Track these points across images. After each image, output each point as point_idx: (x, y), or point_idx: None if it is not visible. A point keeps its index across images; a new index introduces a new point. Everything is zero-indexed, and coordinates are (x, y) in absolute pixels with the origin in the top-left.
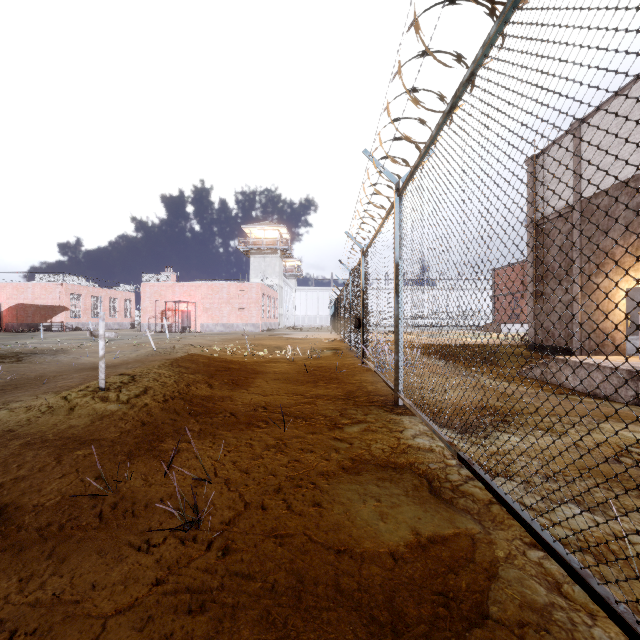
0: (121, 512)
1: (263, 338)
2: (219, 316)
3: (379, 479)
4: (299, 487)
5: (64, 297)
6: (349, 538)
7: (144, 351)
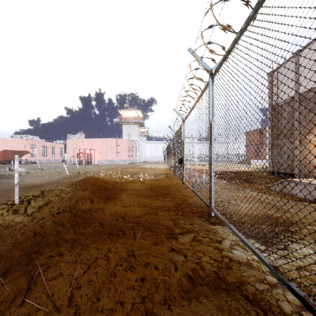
0: None
1: (128, 168)
2: (106, 156)
3: (218, 310)
4: None
5: (27, 146)
6: None
7: (62, 175)
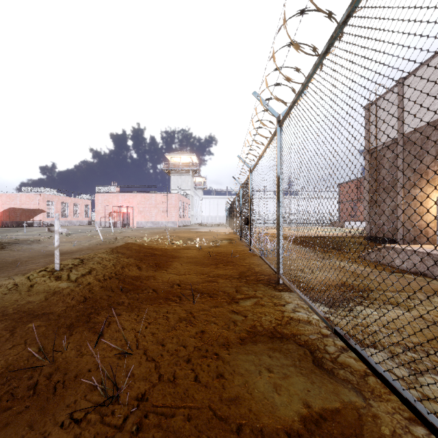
0: (53, 383)
1: (179, 232)
2: (149, 216)
3: (270, 350)
4: (205, 358)
5: (42, 203)
6: (249, 413)
7: (95, 241)
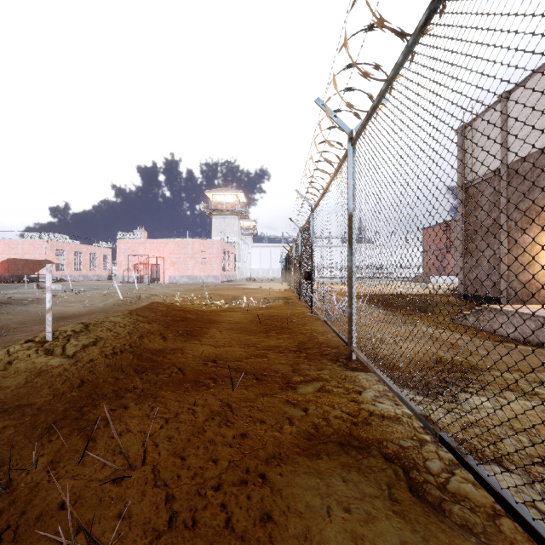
0: None
1: (222, 288)
2: (184, 269)
3: (343, 467)
4: (244, 482)
5: (49, 252)
6: None
7: (112, 300)
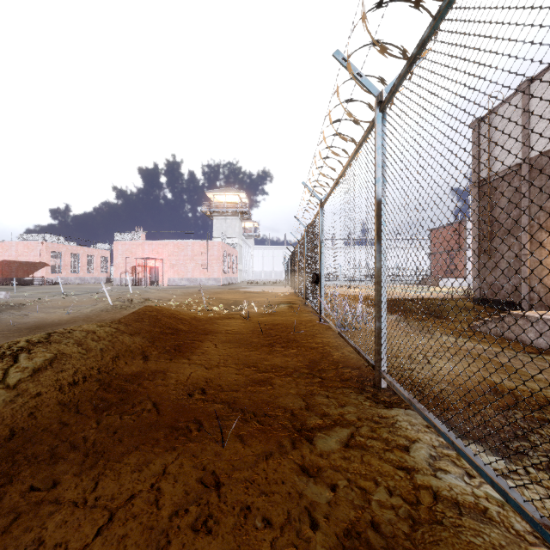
0: None
1: (222, 292)
2: (184, 271)
3: None
4: None
5: (44, 254)
6: None
7: (101, 306)
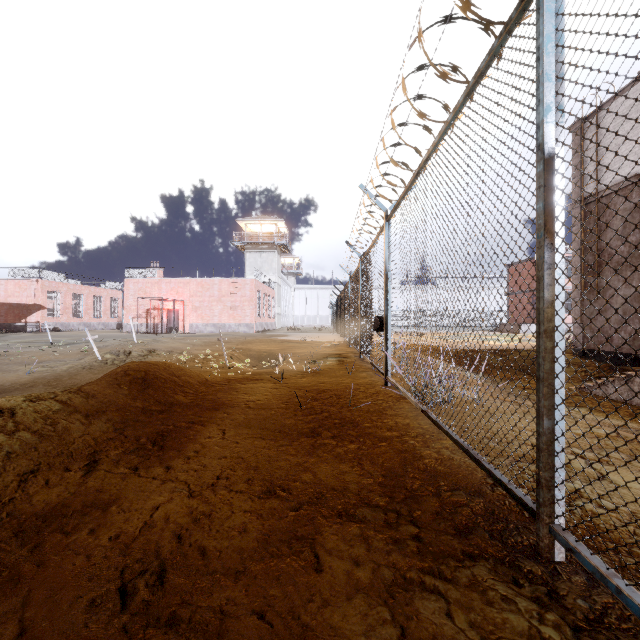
0: None
1: (253, 341)
2: (209, 315)
3: None
4: None
5: (40, 295)
6: None
7: (87, 360)
